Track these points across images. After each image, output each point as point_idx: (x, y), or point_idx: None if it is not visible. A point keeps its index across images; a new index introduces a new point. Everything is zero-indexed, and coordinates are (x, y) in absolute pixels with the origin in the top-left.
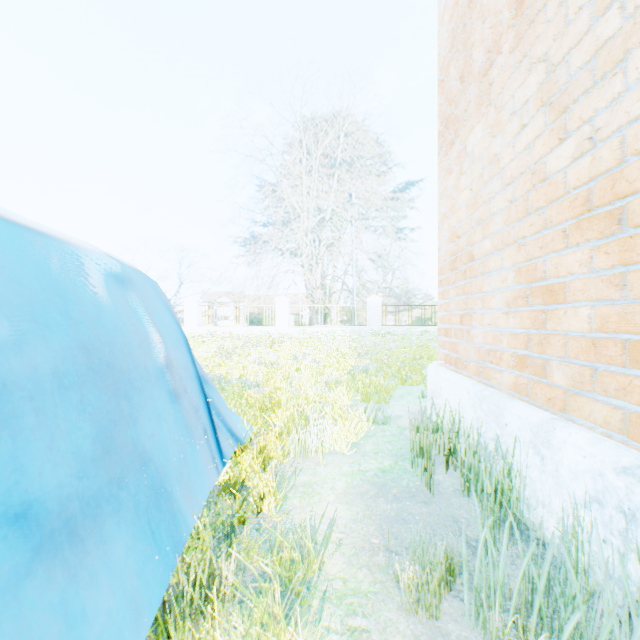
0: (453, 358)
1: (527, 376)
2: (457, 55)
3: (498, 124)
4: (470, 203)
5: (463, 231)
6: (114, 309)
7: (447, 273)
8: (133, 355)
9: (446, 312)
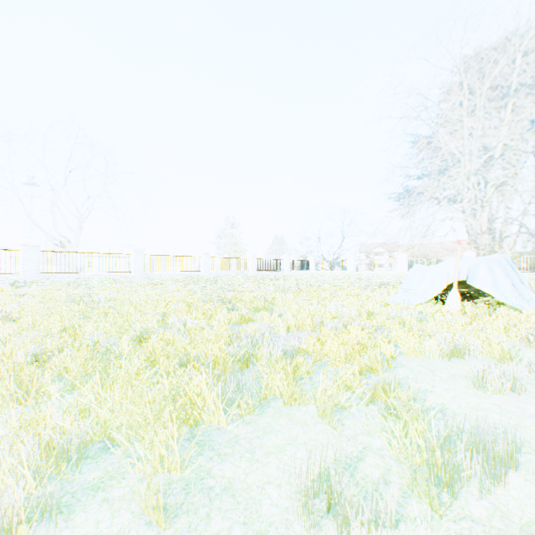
0: None
1: None
2: None
3: None
4: None
5: None
6: None
7: None
8: None
9: None
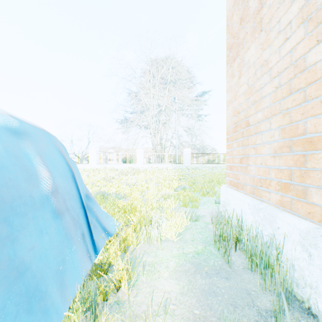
0: (236, 183)
1: (289, 196)
2: (238, 7)
3: (268, 41)
4: (247, 92)
5: (242, 109)
6: (3, 152)
7: (231, 134)
8: (18, 187)
9: (231, 156)
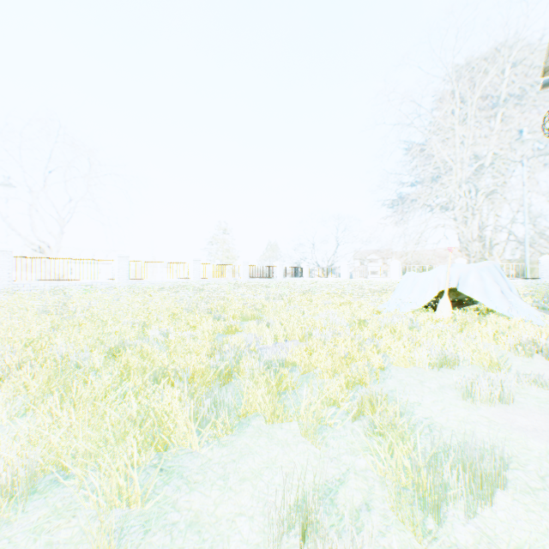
0: None
1: None
2: None
3: None
4: None
5: None
6: None
7: None
8: None
9: None
